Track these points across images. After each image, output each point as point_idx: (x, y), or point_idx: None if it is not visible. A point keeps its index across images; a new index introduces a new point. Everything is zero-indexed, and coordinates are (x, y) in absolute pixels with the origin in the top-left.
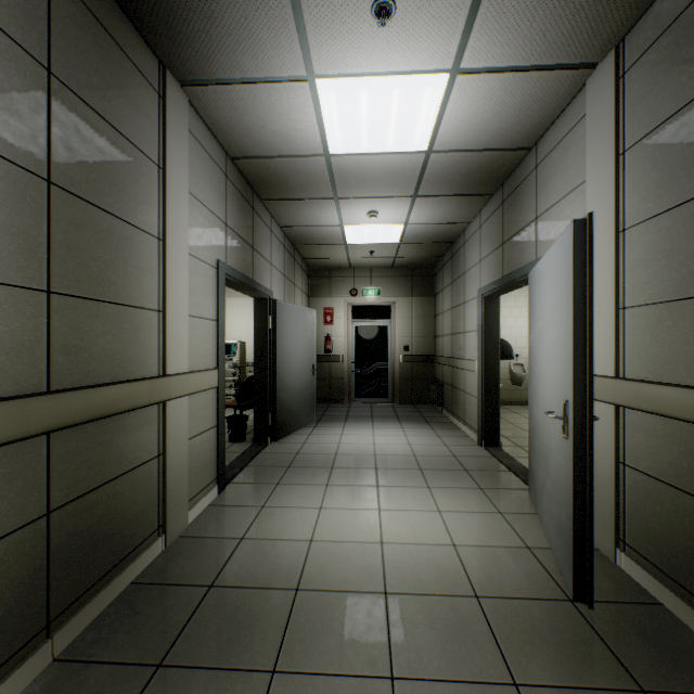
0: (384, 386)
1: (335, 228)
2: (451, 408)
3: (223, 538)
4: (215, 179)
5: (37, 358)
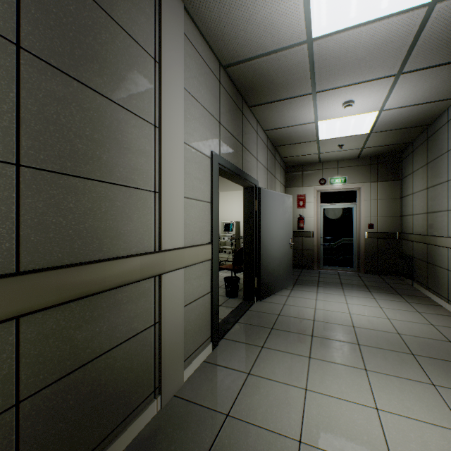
0: (349, 257)
1: (310, 125)
2: (425, 283)
3: (210, 409)
4: (209, 83)
5: (0, 236)
